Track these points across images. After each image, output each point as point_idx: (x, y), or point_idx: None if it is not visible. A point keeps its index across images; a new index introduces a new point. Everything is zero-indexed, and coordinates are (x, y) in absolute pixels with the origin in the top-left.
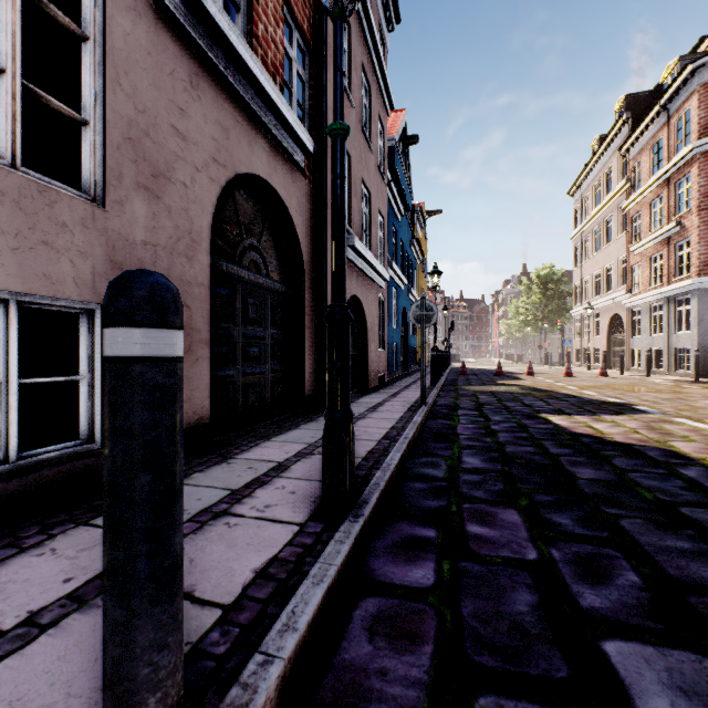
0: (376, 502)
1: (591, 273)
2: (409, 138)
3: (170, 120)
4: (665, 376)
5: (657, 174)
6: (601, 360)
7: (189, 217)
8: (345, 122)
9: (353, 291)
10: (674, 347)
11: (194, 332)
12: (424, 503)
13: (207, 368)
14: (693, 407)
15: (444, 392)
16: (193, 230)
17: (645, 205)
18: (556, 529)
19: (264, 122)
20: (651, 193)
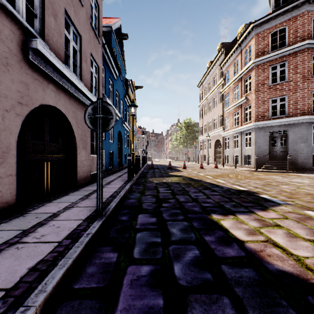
0: None
1: (207, 121)
2: (123, 35)
3: None
4: (241, 168)
5: (237, 75)
6: (211, 160)
7: None
8: None
9: (49, 101)
10: (244, 154)
11: None
12: None
13: None
14: (289, 193)
15: (136, 185)
16: None
17: (231, 90)
18: None
19: None
20: (233, 84)
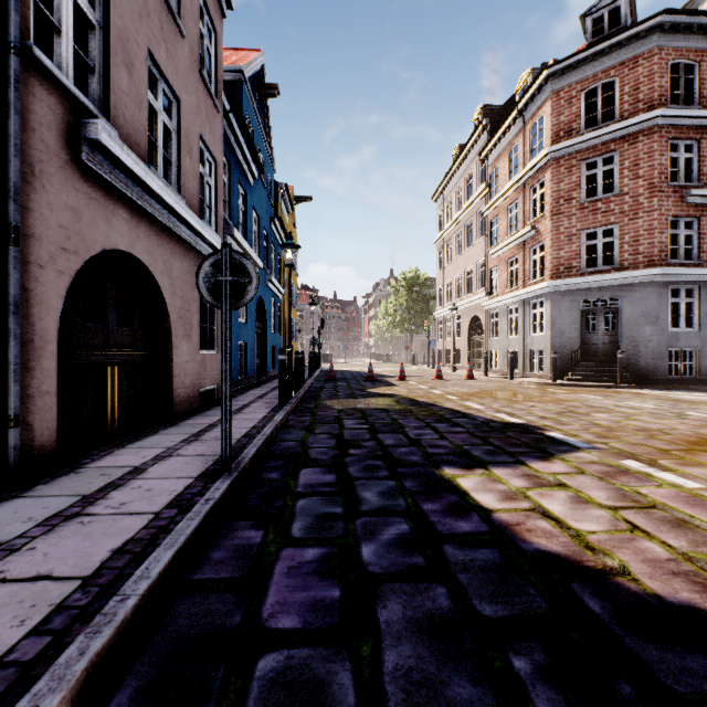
0: None
1: (453, 276)
2: (267, 87)
3: None
4: (523, 378)
5: (515, 178)
6: (462, 360)
7: None
8: None
9: (118, 242)
10: (529, 349)
11: None
12: None
13: None
14: (605, 429)
15: (296, 414)
16: None
17: (502, 210)
18: None
19: None
20: (508, 198)
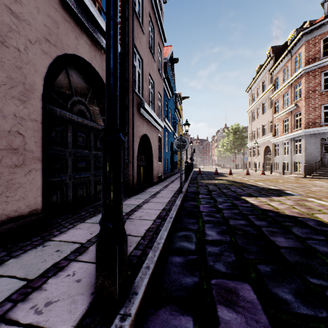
0: (145, 289)
1: (256, 127)
2: (174, 60)
3: (4, 0)
4: (290, 174)
5: (286, 82)
6: (260, 167)
7: (23, 73)
8: (140, 41)
9: (144, 132)
10: (294, 161)
11: (27, 152)
12: (182, 281)
13: (39, 176)
14: (311, 191)
15: (191, 184)
16: (26, 82)
17: (280, 96)
18: (286, 308)
19: (86, 25)
20: (283, 90)
